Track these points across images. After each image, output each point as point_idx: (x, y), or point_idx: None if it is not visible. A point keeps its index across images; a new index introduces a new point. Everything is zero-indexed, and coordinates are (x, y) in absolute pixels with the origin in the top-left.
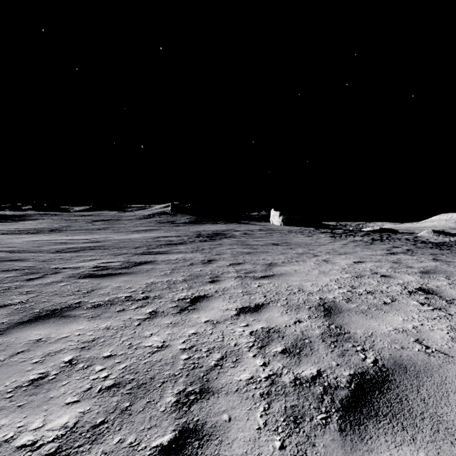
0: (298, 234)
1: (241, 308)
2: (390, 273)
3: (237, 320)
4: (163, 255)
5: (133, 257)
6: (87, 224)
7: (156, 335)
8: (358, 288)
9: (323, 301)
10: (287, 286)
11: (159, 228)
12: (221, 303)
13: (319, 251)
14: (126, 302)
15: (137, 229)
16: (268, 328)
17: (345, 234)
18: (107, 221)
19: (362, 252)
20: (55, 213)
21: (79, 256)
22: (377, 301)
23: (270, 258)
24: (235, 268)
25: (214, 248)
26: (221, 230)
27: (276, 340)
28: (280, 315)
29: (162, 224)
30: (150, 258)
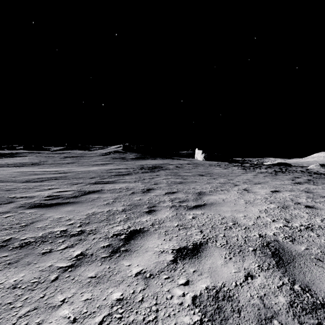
0: (216, 167)
1: (178, 249)
2: (311, 203)
3: (175, 273)
4: (111, 184)
5: (85, 186)
6: (60, 159)
7: (69, 303)
8: (292, 221)
9: (265, 240)
10: (221, 218)
11: (113, 162)
12: (156, 242)
13: (237, 180)
14: (58, 239)
15: (96, 163)
16: (215, 288)
17: (253, 167)
18: (75, 158)
19: (272, 182)
20: (39, 151)
21: (42, 185)
22: (324, 241)
23: (199, 187)
24: (170, 197)
25: (152, 178)
26: (158, 164)
27: (232, 321)
28: (224, 264)
29: (115, 160)
30: (99, 187)
